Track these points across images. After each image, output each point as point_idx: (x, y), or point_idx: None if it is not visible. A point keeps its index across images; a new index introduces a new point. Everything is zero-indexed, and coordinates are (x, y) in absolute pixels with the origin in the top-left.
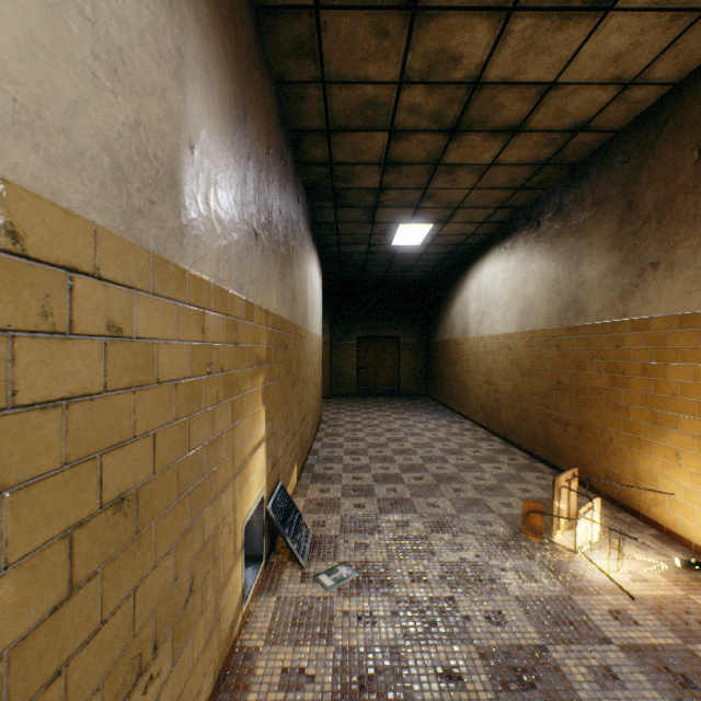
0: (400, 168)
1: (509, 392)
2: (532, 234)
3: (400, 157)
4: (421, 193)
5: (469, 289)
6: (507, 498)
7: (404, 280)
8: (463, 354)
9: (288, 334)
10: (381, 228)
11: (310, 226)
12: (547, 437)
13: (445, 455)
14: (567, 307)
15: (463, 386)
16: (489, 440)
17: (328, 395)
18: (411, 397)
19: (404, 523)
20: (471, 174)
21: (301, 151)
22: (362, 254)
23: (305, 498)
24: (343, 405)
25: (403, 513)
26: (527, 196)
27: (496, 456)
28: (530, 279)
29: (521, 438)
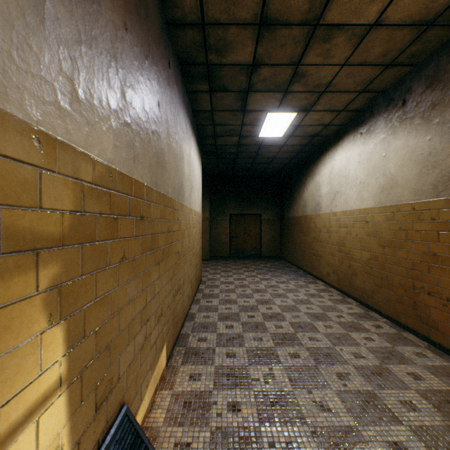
0: (276, 31)
1: (366, 261)
2: (396, 114)
3: (278, 11)
4: (292, 71)
5: (321, 174)
6: (403, 392)
7: (265, 172)
8: (315, 227)
9: (148, 202)
10: (251, 117)
11: (187, 110)
12: (416, 308)
13: (312, 320)
14: (449, 178)
15: (315, 252)
16: (345, 303)
17: (208, 258)
18: (270, 259)
19: (294, 448)
20: (348, 42)
21: (169, 1)
22: (233, 146)
23: (171, 392)
24: (219, 266)
25: (289, 423)
26: (393, 76)
27: (361, 322)
28: (393, 157)
29: (381, 304)
